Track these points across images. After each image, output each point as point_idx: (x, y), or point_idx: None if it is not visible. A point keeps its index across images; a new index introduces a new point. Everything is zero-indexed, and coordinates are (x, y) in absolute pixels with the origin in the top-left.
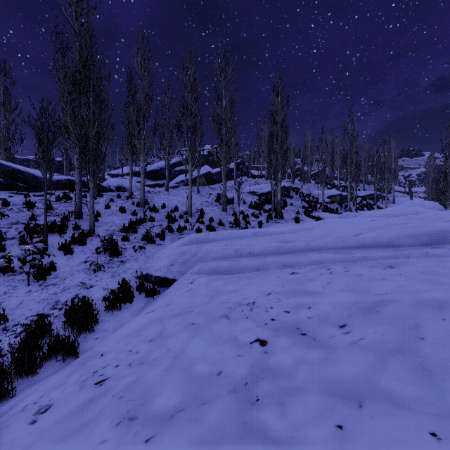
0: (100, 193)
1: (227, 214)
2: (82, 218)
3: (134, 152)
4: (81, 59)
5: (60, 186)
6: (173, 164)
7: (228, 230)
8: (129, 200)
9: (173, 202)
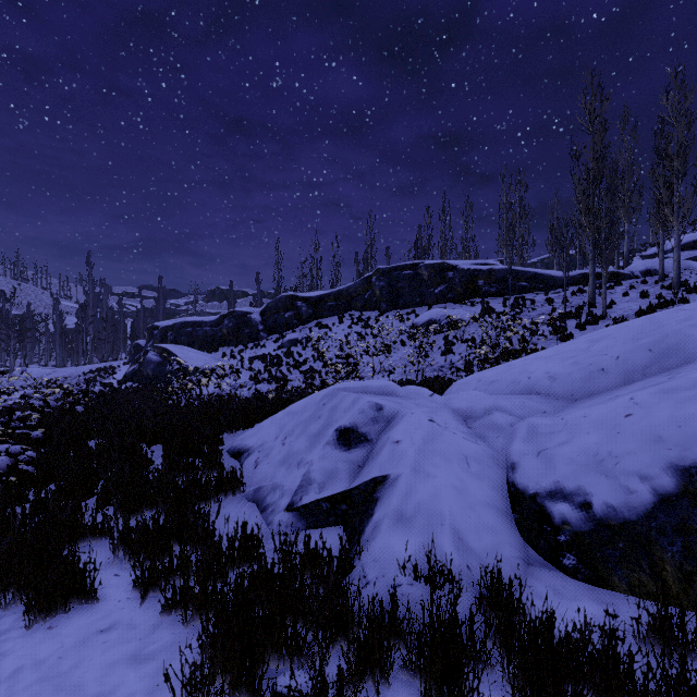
0: (618, 282)
1: None
2: (595, 307)
3: (663, 223)
4: (594, 156)
5: (573, 282)
6: None
7: None
8: (658, 285)
9: None
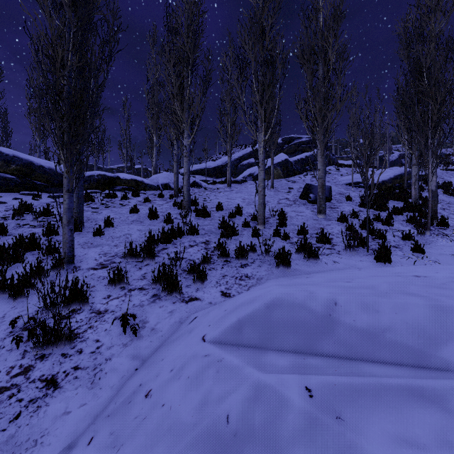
0: (136, 191)
1: (327, 219)
2: (81, 229)
3: (176, 126)
4: None
5: (90, 184)
6: (239, 157)
7: (343, 254)
8: (173, 200)
9: (235, 200)
